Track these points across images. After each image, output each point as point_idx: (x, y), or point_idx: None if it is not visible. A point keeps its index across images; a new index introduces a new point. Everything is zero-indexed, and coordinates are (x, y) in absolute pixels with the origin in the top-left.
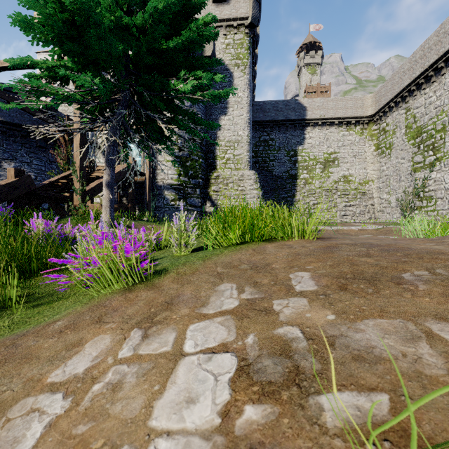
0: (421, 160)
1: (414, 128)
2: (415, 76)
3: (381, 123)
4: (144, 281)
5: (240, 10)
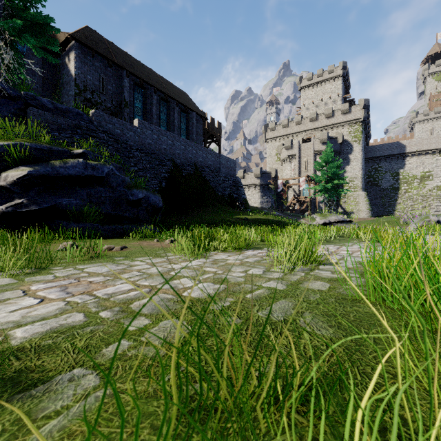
0: None
1: None
2: None
3: None
4: None
5: (356, 115)
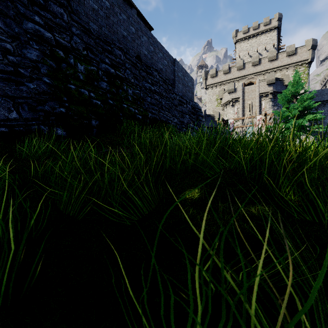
0: None
1: None
2: None
3: None
4: None
5: (303, 57)
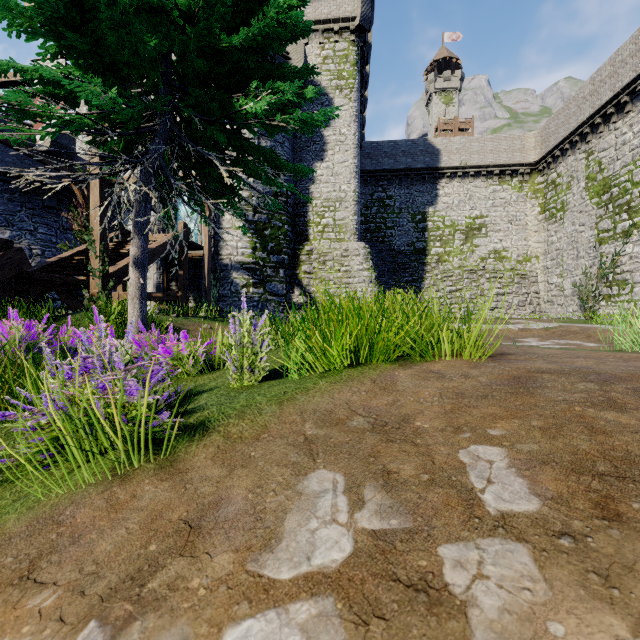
0: (611, 227)
1: (599, 180)
2: (601, 104)
3: (549, 173)
4: (156, 455)
5: (343, 7)
